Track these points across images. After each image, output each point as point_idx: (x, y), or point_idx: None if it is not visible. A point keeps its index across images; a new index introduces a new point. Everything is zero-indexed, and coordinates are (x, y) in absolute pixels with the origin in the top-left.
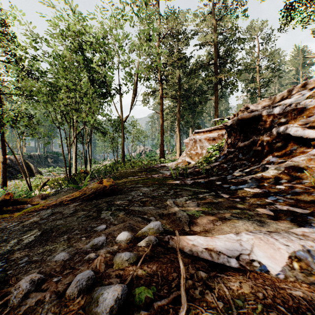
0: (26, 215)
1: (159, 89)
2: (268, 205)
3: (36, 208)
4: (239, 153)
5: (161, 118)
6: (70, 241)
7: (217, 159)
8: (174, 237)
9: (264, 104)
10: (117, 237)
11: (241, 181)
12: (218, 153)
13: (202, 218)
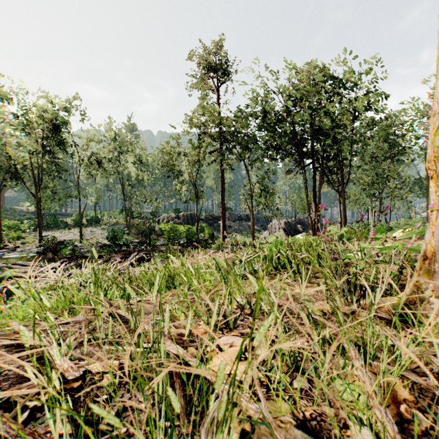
0: None
1: None
2: None
3: None
4: None
5: None
6: None
7: None
8: None
9: None
10: None
11: None
12: None
13: None
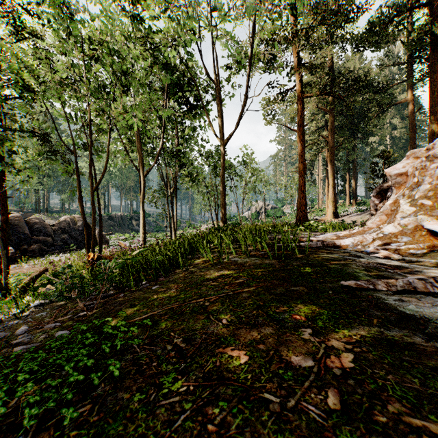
0: None
1: (296, 85)
2: None
3: None
4: None
5: (299, 140)
6: None
7: None
8: None
9: None
10: None
11: None
12: None
13: None
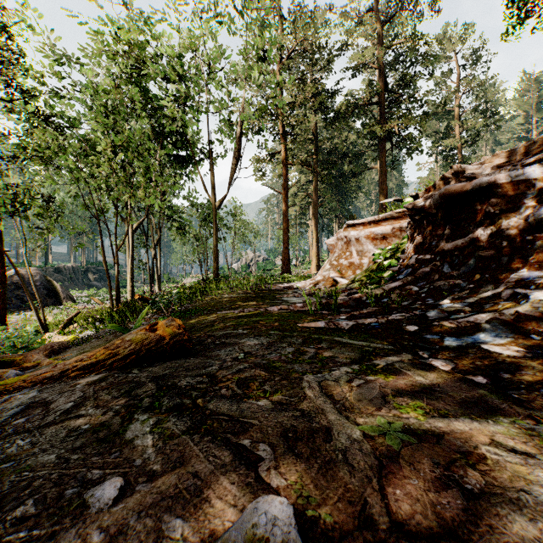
0: None
1: (281, 150)
2: None
3: (11, 385)
4: (443, 264)
5: (284, 201)
6: None
7: (394, 275)
8: None
9: (496, 162)
10: None
11: (467, 327)
12: (396, 263)
13: (413, 454)
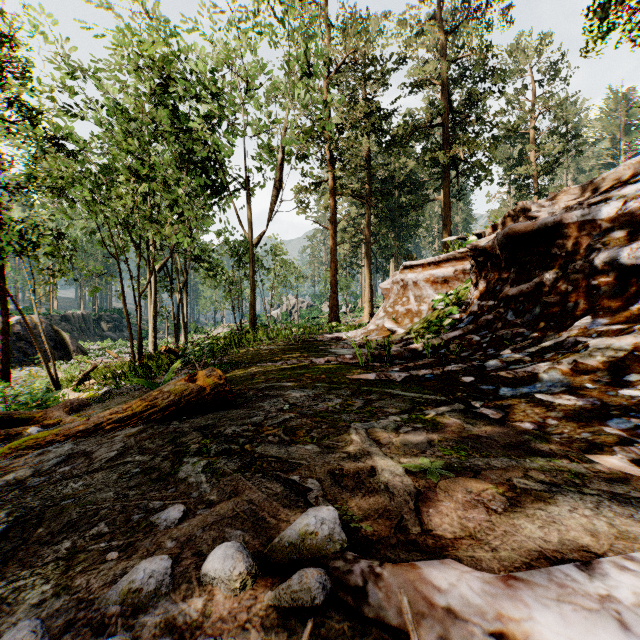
0: (16, 457)
1: (328, 179)
2: (619, 445)
3: (41, 440)
4: (507, 311)
5: (331, 238)
6: (70, 567)
7: (455, 323)
8: (382, 570)
9: (564, 199)
10: (205, 565)
11: (524, 377)
12: (458, 310)
13: (449, 485)
